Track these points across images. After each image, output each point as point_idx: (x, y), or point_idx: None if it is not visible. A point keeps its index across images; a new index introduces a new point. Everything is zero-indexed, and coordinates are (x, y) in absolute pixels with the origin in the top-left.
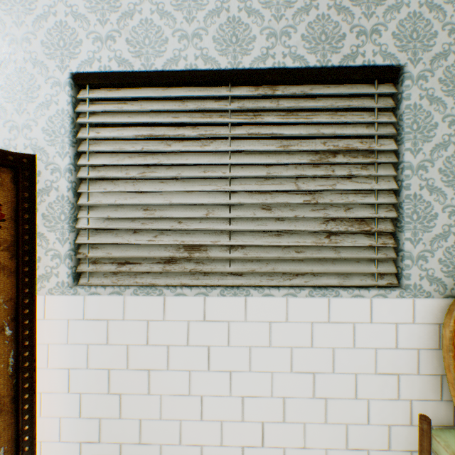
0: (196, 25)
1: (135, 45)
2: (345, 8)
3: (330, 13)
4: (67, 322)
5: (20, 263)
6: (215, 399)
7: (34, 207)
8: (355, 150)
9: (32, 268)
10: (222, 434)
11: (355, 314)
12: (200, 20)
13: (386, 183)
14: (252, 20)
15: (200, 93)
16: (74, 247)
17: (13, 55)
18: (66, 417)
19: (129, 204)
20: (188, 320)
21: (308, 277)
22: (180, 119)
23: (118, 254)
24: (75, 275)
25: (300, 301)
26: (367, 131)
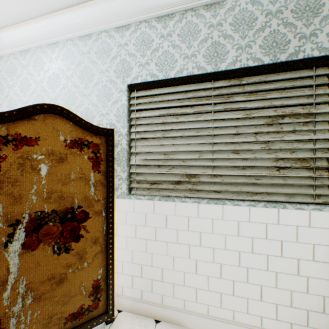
0: (193, 49)
1: (159, 65)
2: (290, 23)
3: (279, 28)
4: (125, 213)
5: (108, 181)
6: (204, 263)
7: (113, 154)
8: (297, 114)
9: (113, 184)
10: (208, 284)
11: (297, 220)
12: (195, 46)
13: (322, 135)
14: (227, 41)
15: (195, 87)
16: (128, 174)
17: (101, 79)
18: (125, 261)
19: (156, 151)
20: (188, 216)
21: (263, 195)
22: (183, 103)
23: (150, 178)
24: (129, 189)
25: (258, 210)
26: (306, 101)
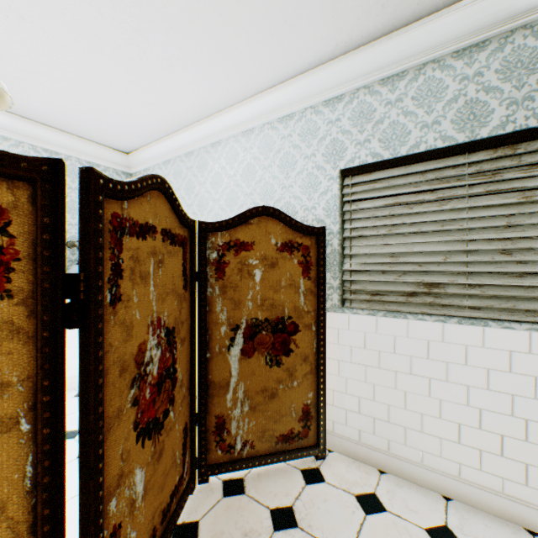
0: (434, 115)
1: (384, 141)
2: None
3: None
4: (337, 330)
5: (318, 290)
6: (452, 405)
7: (324, 258)
8: None
9: (323, 293)
10: (458, 434)
11: None
12: (438, 110)
13: None
14: (490, 97)
15: (438, 165)
16: (340, 282)
17: (305, 166)
18: (336, 391)
19: (379, 253)
20: (427, 339)
21: None
22: (419, 188)
23: (371, 288)
24: (341, 301)
25: None
26: None
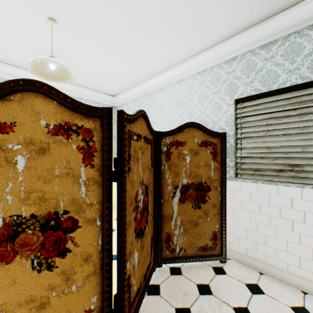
0: (296, 64)
1: (262, 82)
2: None
3: None
4: (232, 191)
5: (222, 167)
6: (307, 237)
7: (225, 149)
8: None
9: (224, 169)
10: (312, 255)
11: None
12: (298, 61)
13: None
14: None
15: (298, 94)
16: (234, 163)
17: (213, 98)
18: (232, 225)
19: (259, 147)
20: (291, 197)
21: None
22: (286, 108)
23: (253, 167)
24: (235, 174)
25: None
26: None
